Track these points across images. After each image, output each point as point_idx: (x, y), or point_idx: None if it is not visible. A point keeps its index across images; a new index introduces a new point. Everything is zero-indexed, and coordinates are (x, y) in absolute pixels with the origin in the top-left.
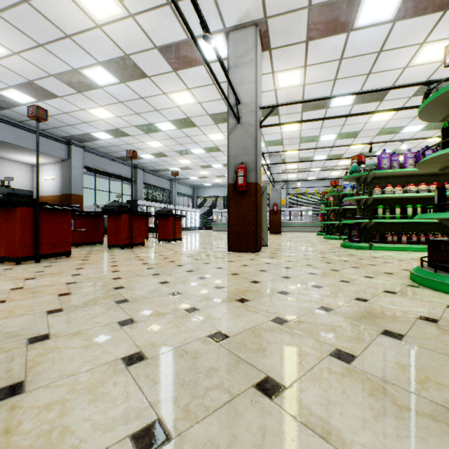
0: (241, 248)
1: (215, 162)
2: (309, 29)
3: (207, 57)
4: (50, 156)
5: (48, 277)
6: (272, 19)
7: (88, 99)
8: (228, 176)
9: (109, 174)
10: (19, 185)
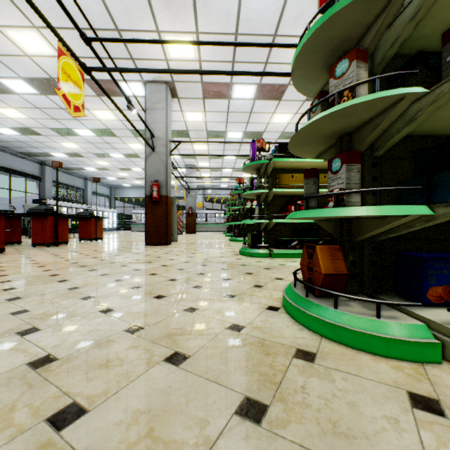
0: (156, 243)
1: (135, 166)
2: (203, 92)
3: (128, 93)
4: None
5: (12, 262)
6: (178, 83)
7: None
8: (145, 189)
9: (10, 170)
10: None
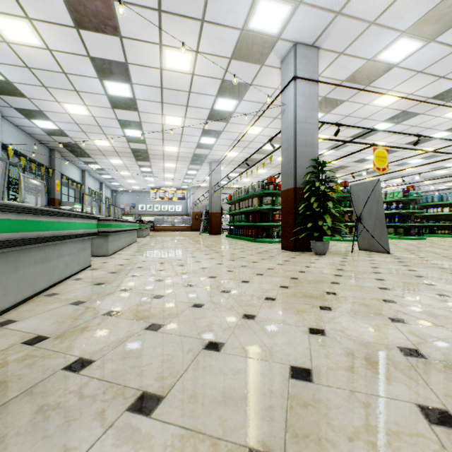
0: None
1: None
2: None
3: None
4: None
5: None
6: None
7: None
8: None
9: None
10: None
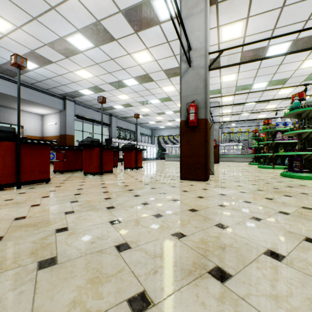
0: (192, 177)
1: (168, 109)
2: None
3: (162, 17)
4: (52, 108)
5: (8, 208)
6: None
7: (74, 63)
8: (180, 114)
9: (92, 120)
10: (33, 129)
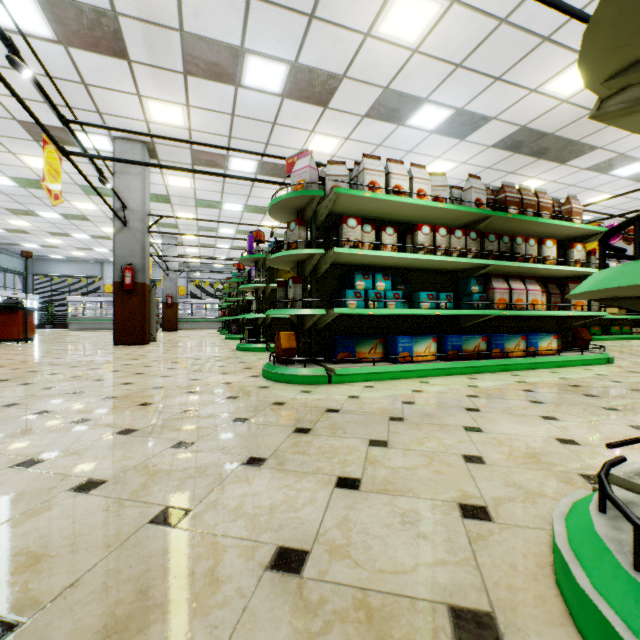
0: (129, 342)
1: (79, 231)
2: (193, 159)
3: (86, 145)
4: None
5: None
6: (160, 145)
7: None
8: (114, 274)
9: None
10: None
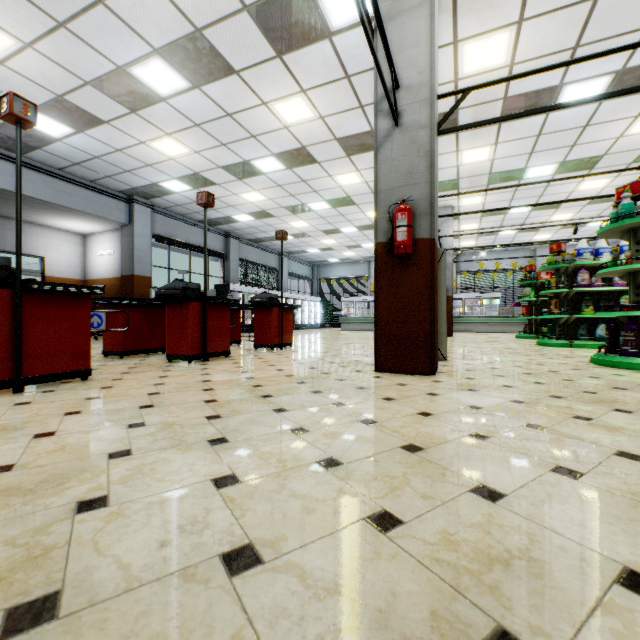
0: (402, 366)
1: (346, 223)
2: None
3: (335, 21)
4: (103, 220)
5: None
6: None
7: (148, 124)
8: (375, 229)
9: (188, 246)
10: (65, 264)
